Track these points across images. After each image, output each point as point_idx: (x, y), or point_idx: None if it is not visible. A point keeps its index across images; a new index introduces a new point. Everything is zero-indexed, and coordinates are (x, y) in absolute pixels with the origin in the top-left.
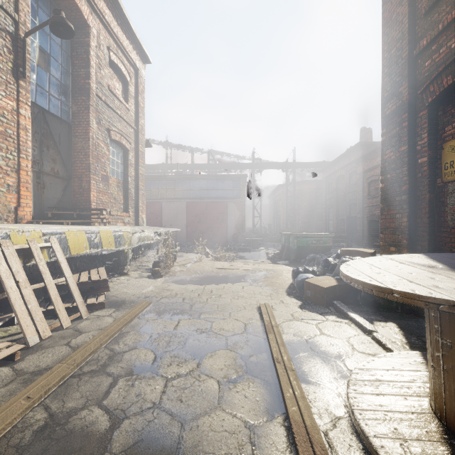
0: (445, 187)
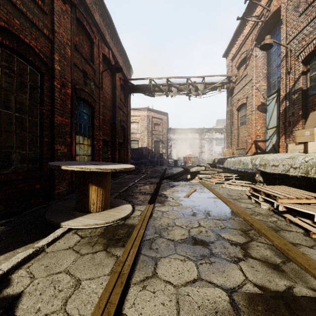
0: None
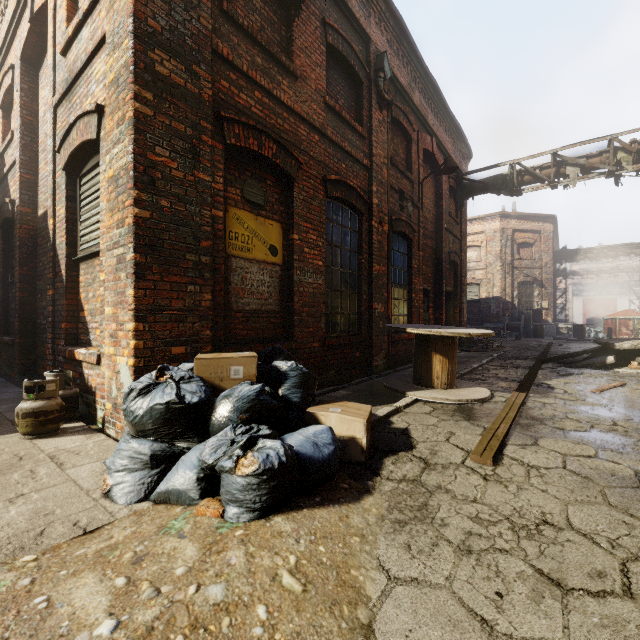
0: (229, 260)
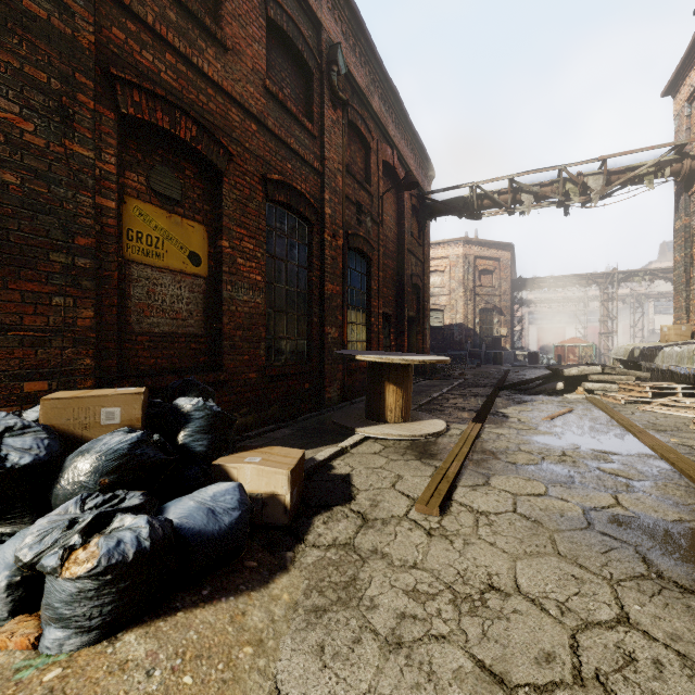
0: (127, 267)
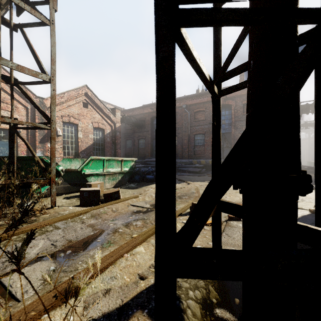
0: None
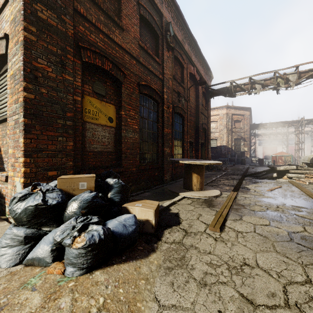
0: (85, 124)
